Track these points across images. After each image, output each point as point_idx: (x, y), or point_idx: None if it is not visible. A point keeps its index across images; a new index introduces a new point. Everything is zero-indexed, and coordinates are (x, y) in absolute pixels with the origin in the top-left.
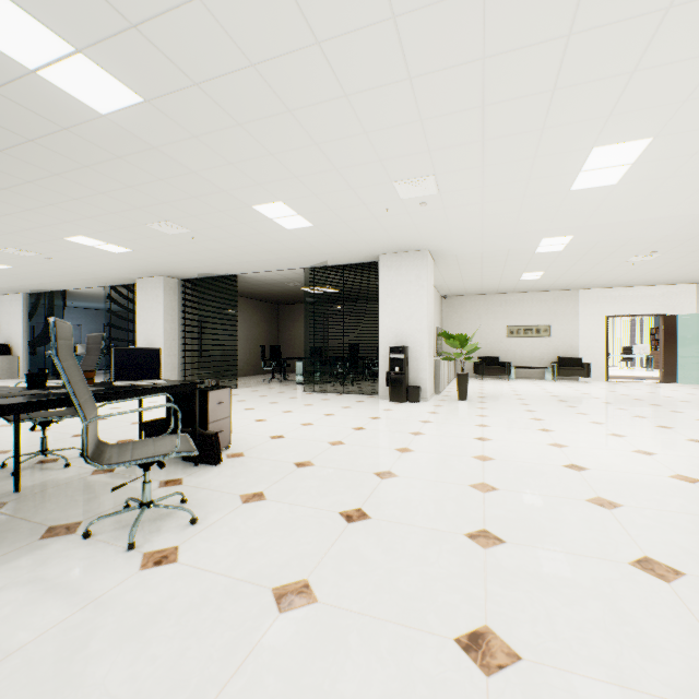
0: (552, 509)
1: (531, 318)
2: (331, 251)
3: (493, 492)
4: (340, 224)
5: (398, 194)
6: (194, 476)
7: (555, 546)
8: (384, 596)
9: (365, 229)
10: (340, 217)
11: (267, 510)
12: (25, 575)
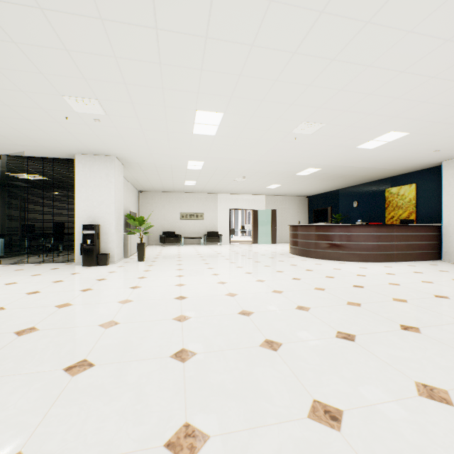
0: (147, 330)
1: (194, 208)
2: (25, 144)
3: (114, 326)
4: (24, 120)
5: (72, 107)
6: None
7: (130, 358)
8: None
9: (53, 130)
10: (21, 114)
11: None
12: None
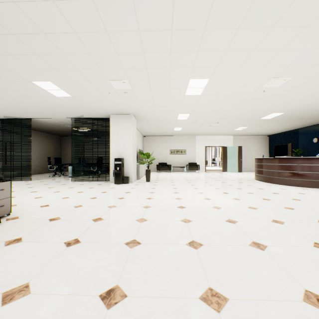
0: (166, 226)
1: (179, 146)
2: (85, 110)
3: (145, 221)
4: (86, 97)
5: (113, 86)
6: None
7: (161, 242)
8: (71, 282)
9: (100, 101)
10: (86, 94)
11: (19, 247)
12: None
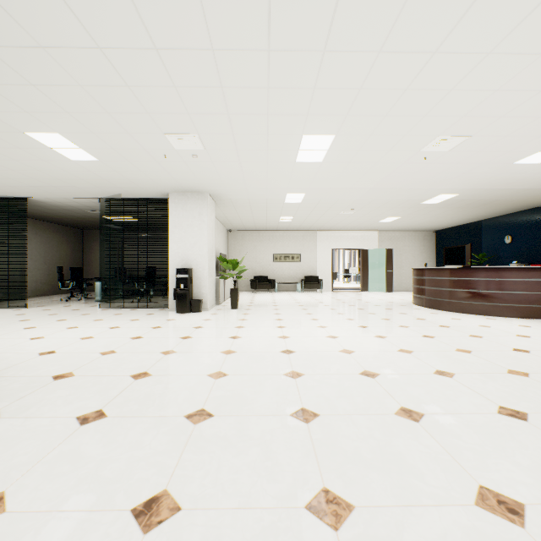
0: (259, 384)
1: (289, 248)
2: (123, 185)
3: (223, 377)
4: (125, 162)
5: (171, 145)
6: None
7: (248, 412)
8: (83, 488)
9: (150, 170)
10: (124, 156)
11: None
12: None
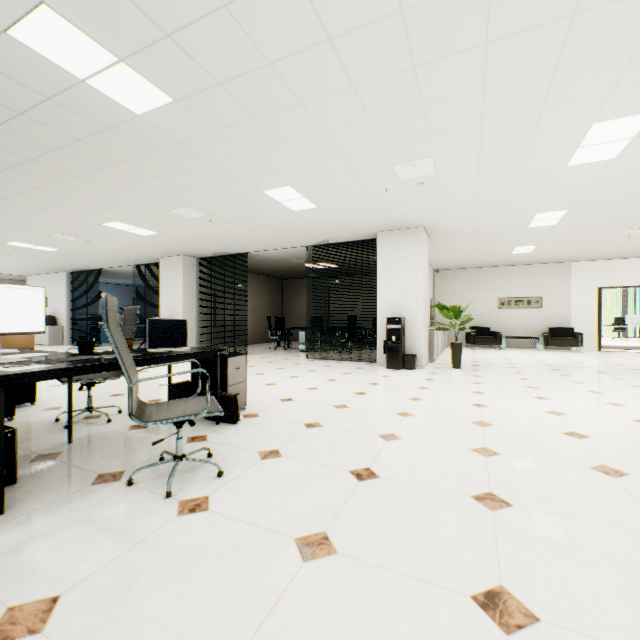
0: (556, 475)
1: (522, 290)
2: (332, 230)
3: (495, 456)
4: (341, 205)
5: (397, 176)
6: (217, 434)
7: (563, 511)
8: (399, 552)
9: (364, 209)
10: (342, 199)
11: (283, 466)
12: (82, 515)
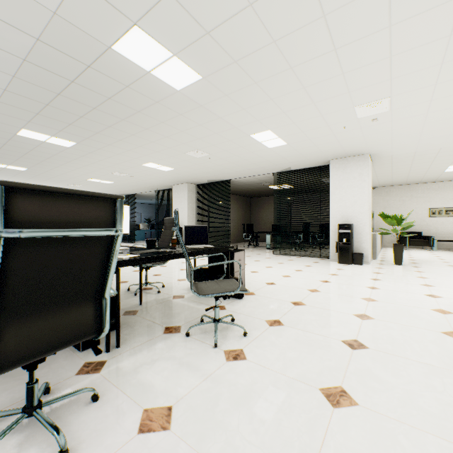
0: None
1: (452, 201)
2: (294, 160)
3: None
4: (306, 141)
5: (355, 115)
6: (231, 305)
7: None
8: (412, 411)
9: (323, 143)
10: (307, 136)
11: (288, 332)
12: (165, 353)
